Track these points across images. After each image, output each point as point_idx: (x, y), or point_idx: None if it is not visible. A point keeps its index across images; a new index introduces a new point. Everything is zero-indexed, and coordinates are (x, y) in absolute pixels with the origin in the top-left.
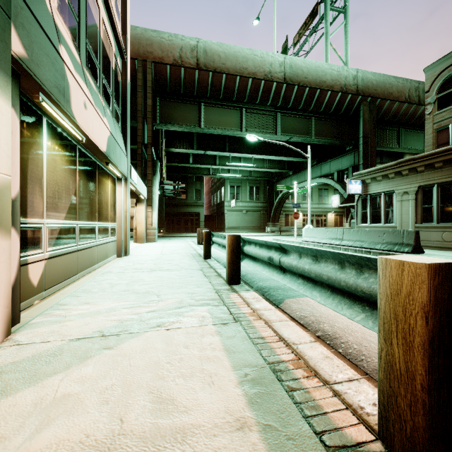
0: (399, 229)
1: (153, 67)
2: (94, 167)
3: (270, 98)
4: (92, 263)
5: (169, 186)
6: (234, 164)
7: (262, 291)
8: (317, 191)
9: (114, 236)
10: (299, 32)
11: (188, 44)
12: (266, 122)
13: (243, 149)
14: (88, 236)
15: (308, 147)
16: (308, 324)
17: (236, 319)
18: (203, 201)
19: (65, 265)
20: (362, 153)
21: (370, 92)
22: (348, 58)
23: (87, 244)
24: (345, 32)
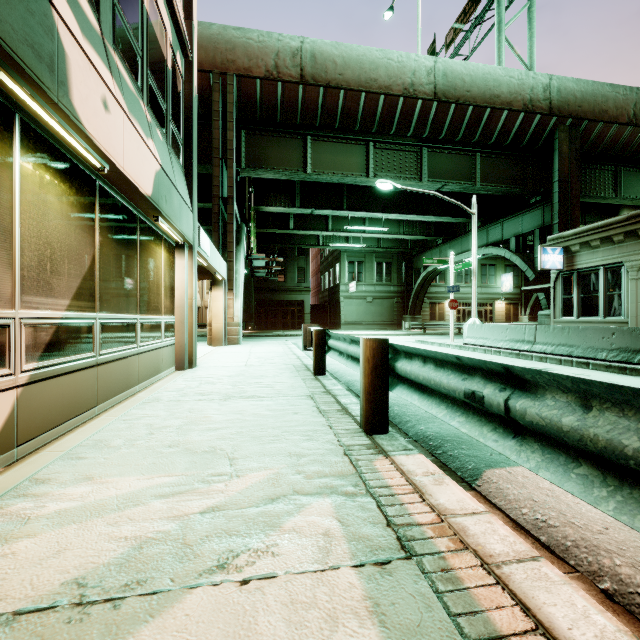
0: (632, 325)
1: (236, 83)
2: (132, 222)
3: (411, 125)
4: (128, 384)
5: (260, 262)
6: (355, 230)
7: (427, 444)
8: (479, 268)
9: (171, 338)
10: (455, 27)
11: (288, 46)
12: (405, 162)
13: (369, 205)
14: (120, 339)
15: (473, 198)
16: (565, 548)
17: (405, 547)
18: (308, 284)
19: (68, 394)
20: (558, 206)
21: (571, 110)
22: (534, 60)
23: (117, 353)
24: (528, 20)
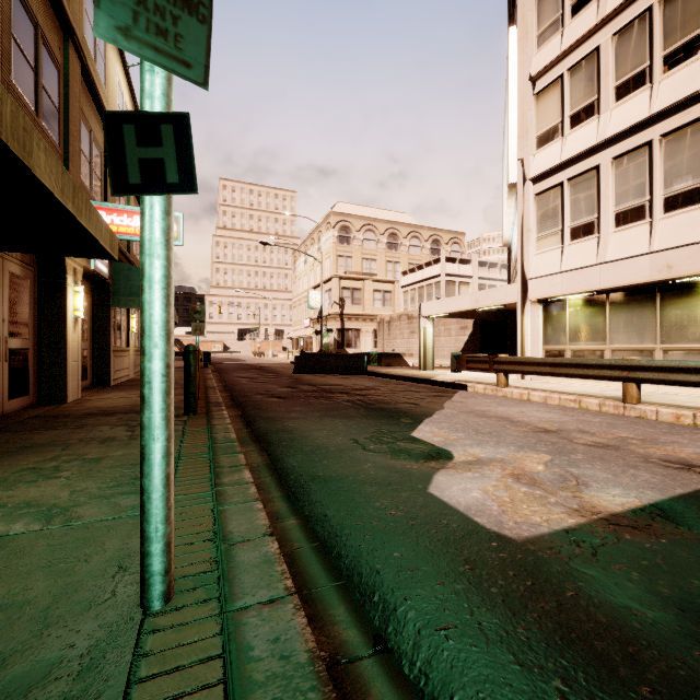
0: None
1: None
2: None
3: None
4: None
5: None
6: None
7: None
8: None
9: None
10: None
11: None
12: None
13: None
14: None
15: None
16: None
17: None
18: None
19: None
20: None
21: None
22: None
23: None
24: None
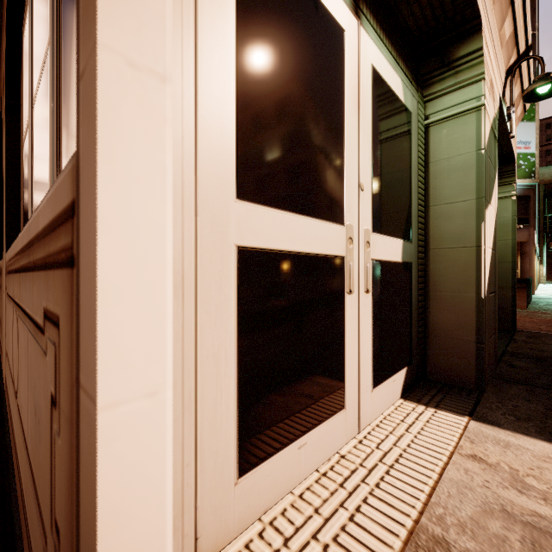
0: None
1: (544, 187)
2: None
3: None
4: None
5: None
6: None
7: None
8: None
9: None
10: None
11: None
12: None
13: None
14: None
15: None
16: None
17: None
18: None
19: None
20: None
21: None
22: None
23: None
24: None
